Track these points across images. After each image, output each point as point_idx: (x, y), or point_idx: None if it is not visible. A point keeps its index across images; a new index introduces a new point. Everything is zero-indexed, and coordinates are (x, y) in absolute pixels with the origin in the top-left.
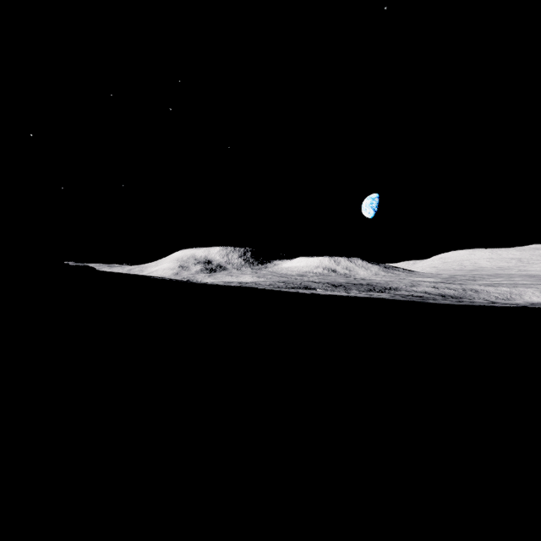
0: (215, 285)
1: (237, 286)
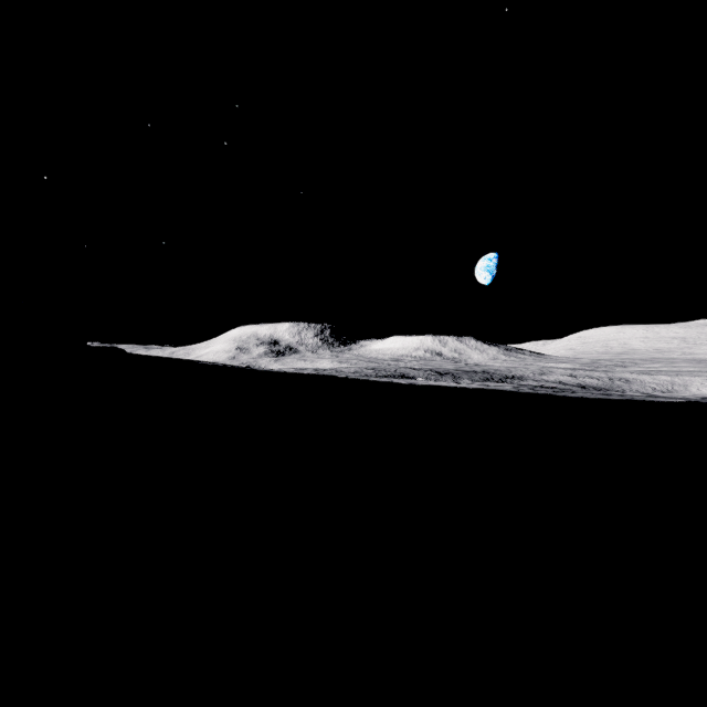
0: (282, 372)
1: (312, 375)
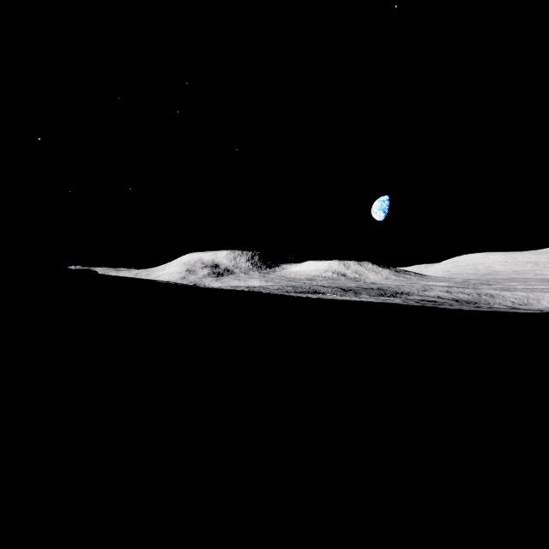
0: (221, 289)
1: (245, 291)
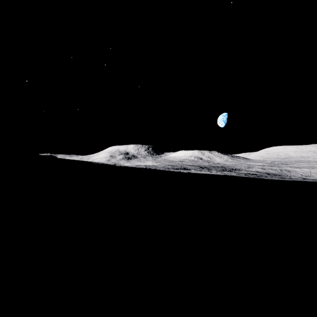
0: (129, 167)
1: (143, 168)
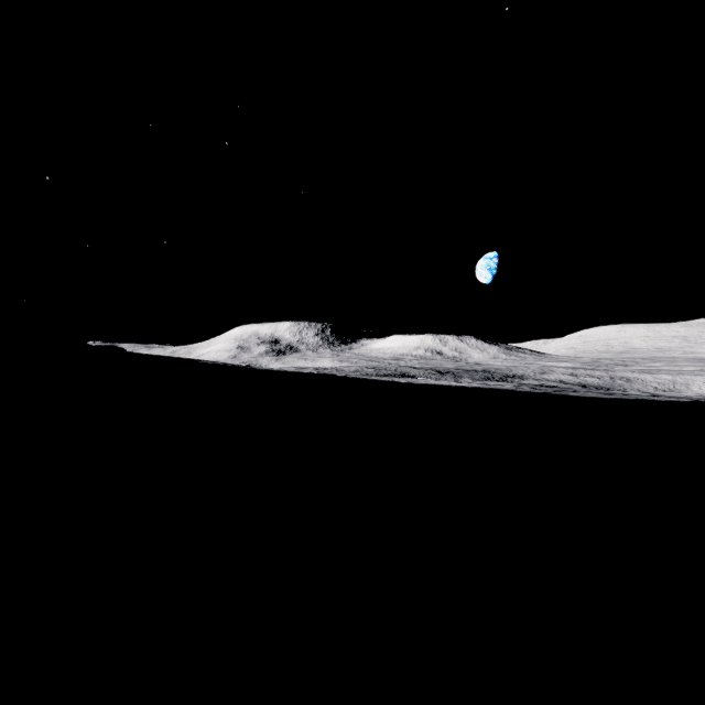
0: (283, 371)
1: (313, 374)
